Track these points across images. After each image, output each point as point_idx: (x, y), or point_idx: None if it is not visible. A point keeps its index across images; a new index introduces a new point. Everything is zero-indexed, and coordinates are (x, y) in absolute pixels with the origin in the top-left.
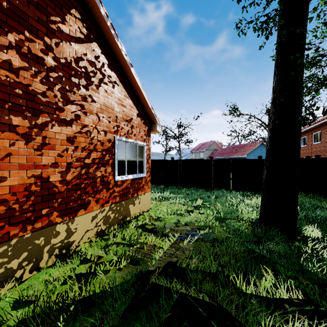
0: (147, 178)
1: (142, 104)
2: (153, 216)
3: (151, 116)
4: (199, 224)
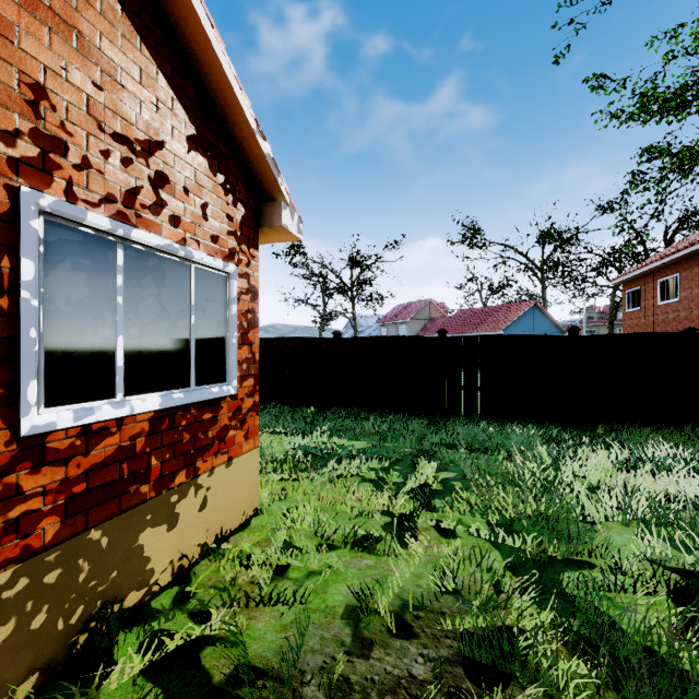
0: (245, 400)
1: (219, 110)
2: (246, 591)
3: (259, 169)
4: (463, 622)
